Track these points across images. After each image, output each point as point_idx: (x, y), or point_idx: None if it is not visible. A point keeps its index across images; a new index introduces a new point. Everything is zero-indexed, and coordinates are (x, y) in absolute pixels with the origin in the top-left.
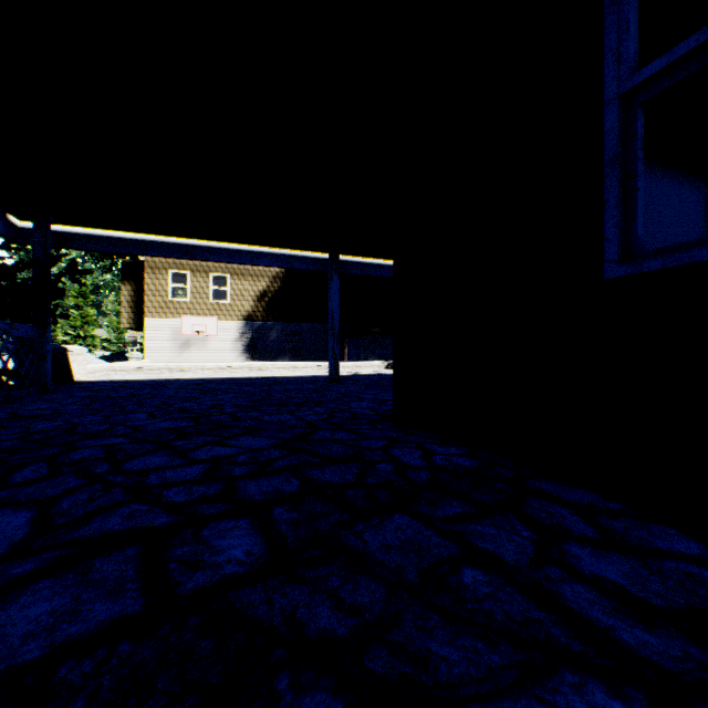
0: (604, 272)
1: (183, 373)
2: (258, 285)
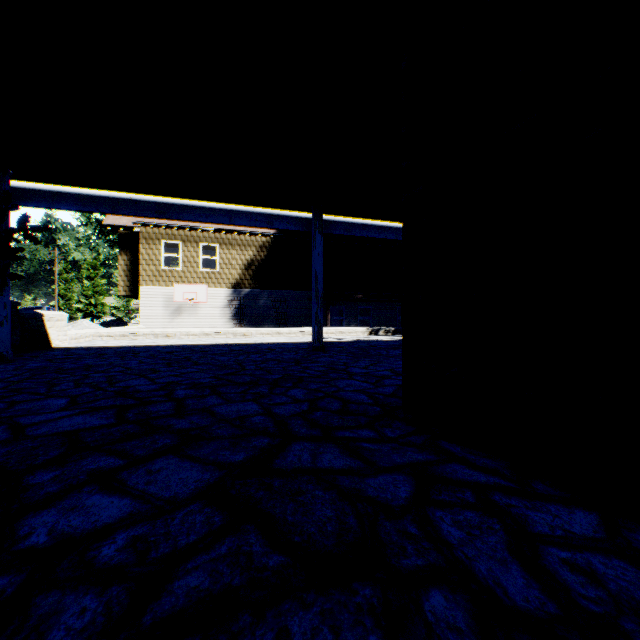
0: None
1: (167, 339)
2: (245, 255)
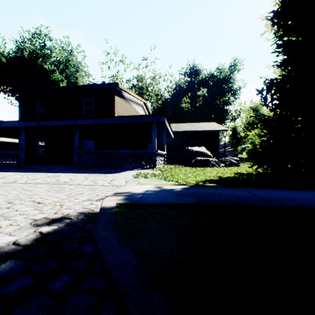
0: (37, 154)
1: None
2: None
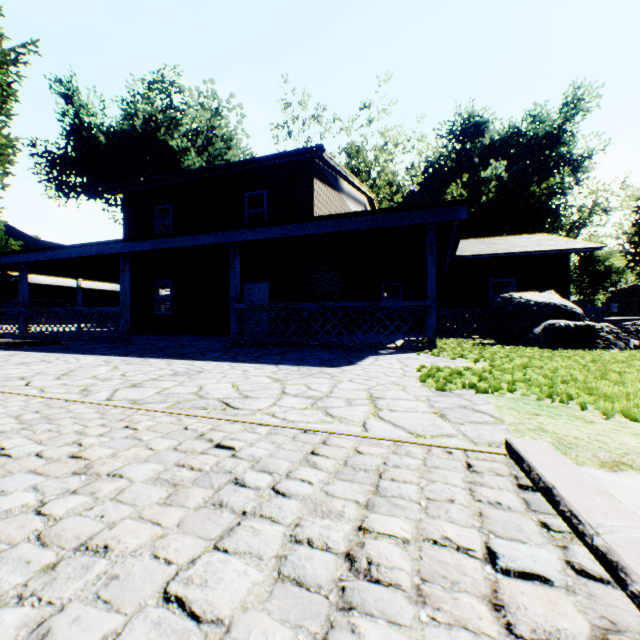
0: (155, 313)
1: None
2: None
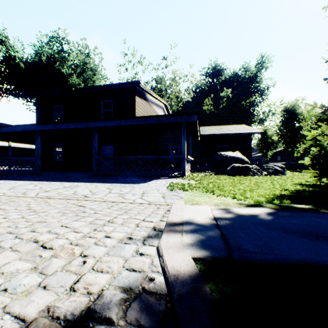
0: (54, 160)
1: None
2: None
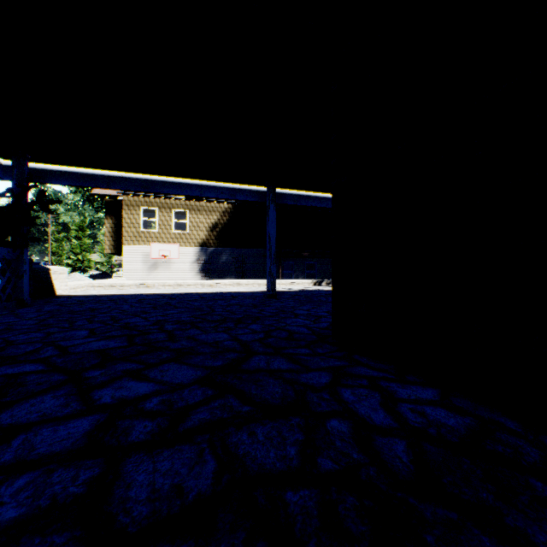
0: None
1: (148, 289)
2: (210, 219)
